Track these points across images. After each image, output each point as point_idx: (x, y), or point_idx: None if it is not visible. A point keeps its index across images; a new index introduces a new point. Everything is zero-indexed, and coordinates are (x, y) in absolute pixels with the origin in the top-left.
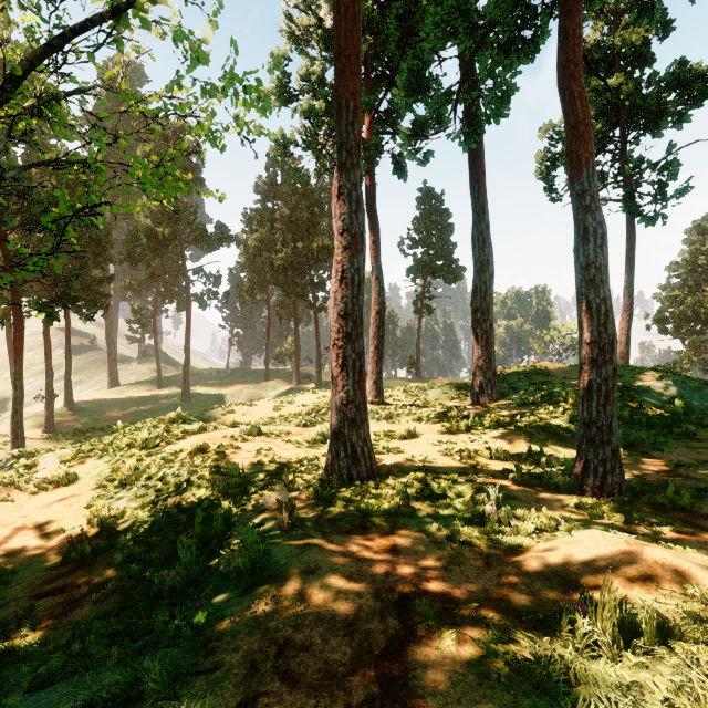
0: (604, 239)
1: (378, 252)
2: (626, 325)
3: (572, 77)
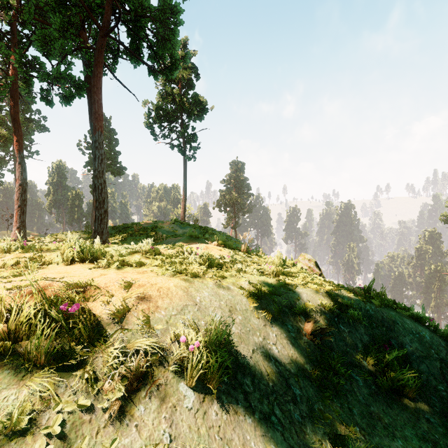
0: (103, 161)
1: (21, 148)
2: (184, 204)
3: (95, 93)
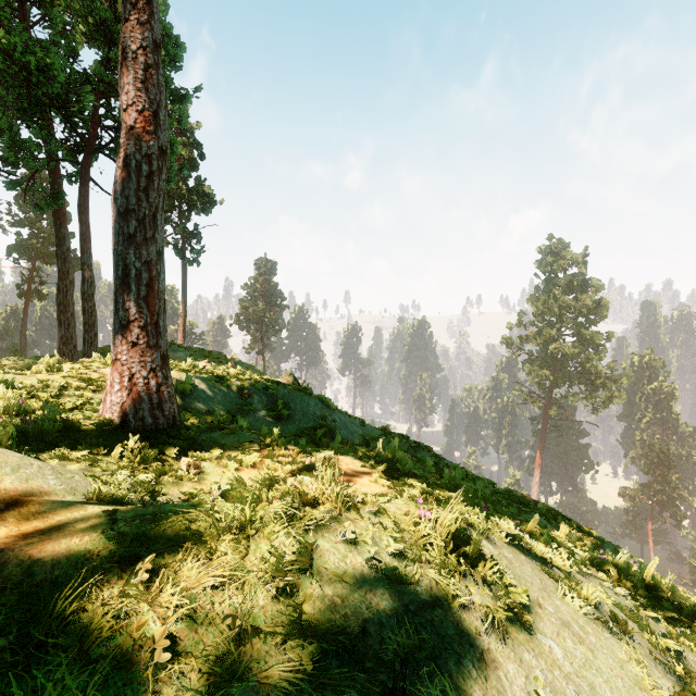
0: (93, 284)
1: None
2: (183, 321)
3: (83, 213)
